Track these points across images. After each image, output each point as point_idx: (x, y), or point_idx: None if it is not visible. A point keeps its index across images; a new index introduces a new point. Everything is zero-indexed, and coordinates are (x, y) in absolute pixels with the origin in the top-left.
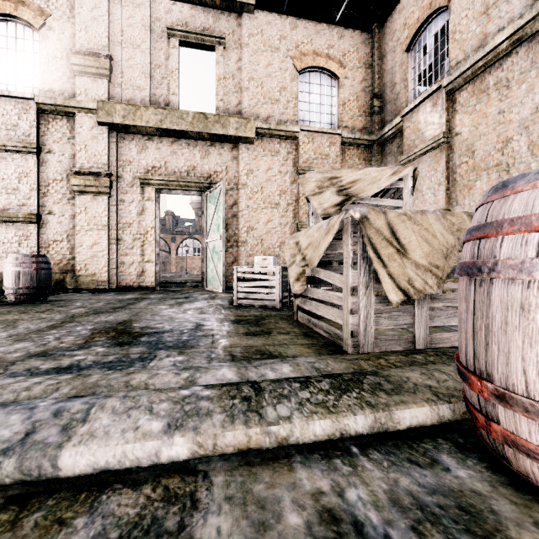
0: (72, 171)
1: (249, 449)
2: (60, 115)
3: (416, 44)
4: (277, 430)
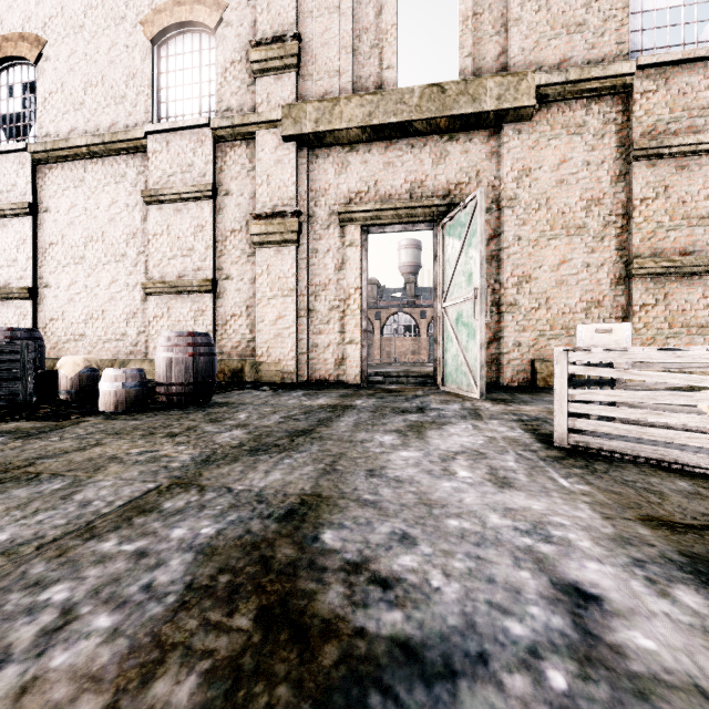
0: (252, 215)
1: None
2: (238, 141)
3: None
4: None
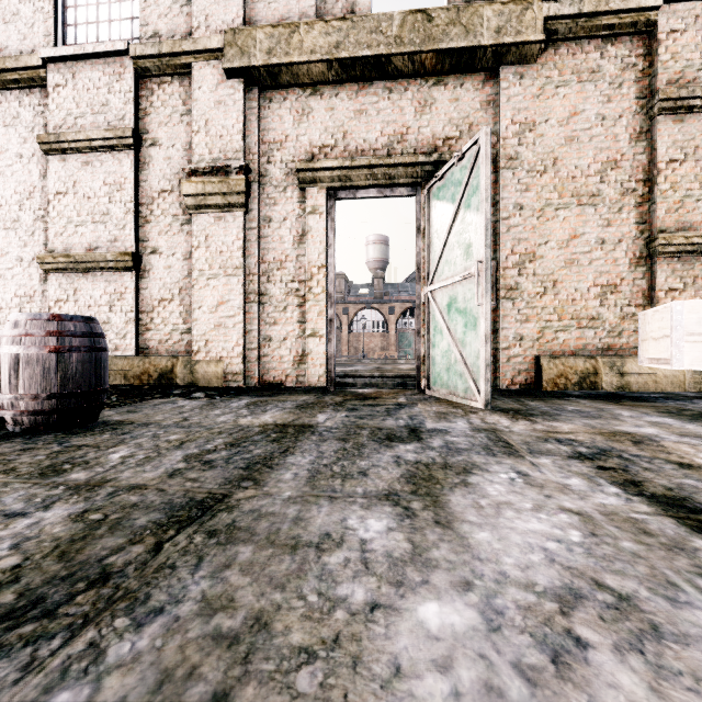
0: (185, 170)
1: None
2: (168, 76)
3: None
4: None
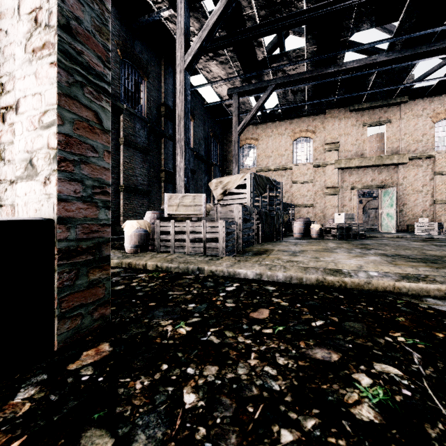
0: (325, 187)
1: None
2: (319, 167)
3: None
4: None
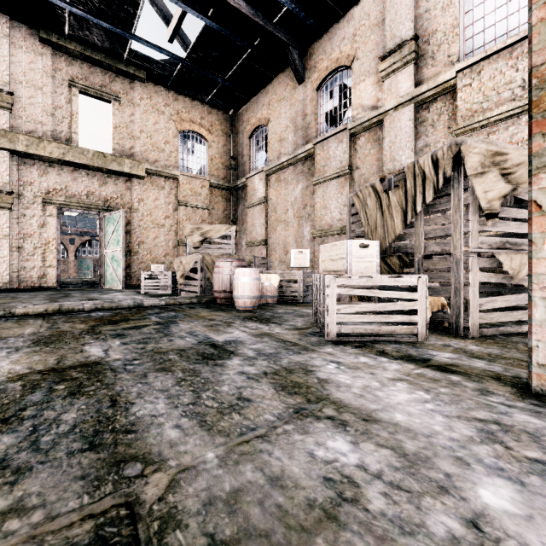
0: None
1: (175, 304)
2: None
3: (254, 136)
4: (180, 301)
